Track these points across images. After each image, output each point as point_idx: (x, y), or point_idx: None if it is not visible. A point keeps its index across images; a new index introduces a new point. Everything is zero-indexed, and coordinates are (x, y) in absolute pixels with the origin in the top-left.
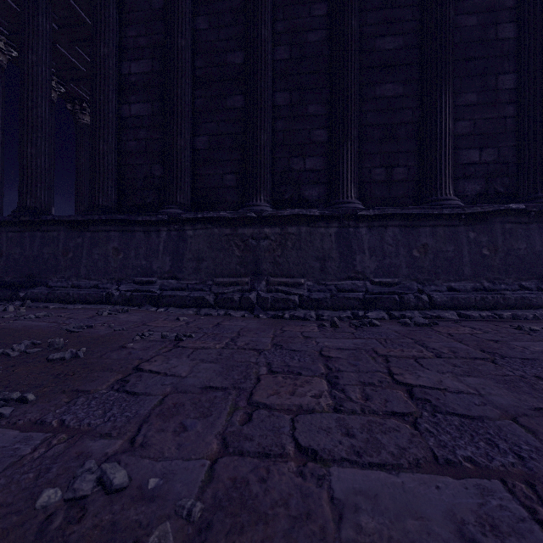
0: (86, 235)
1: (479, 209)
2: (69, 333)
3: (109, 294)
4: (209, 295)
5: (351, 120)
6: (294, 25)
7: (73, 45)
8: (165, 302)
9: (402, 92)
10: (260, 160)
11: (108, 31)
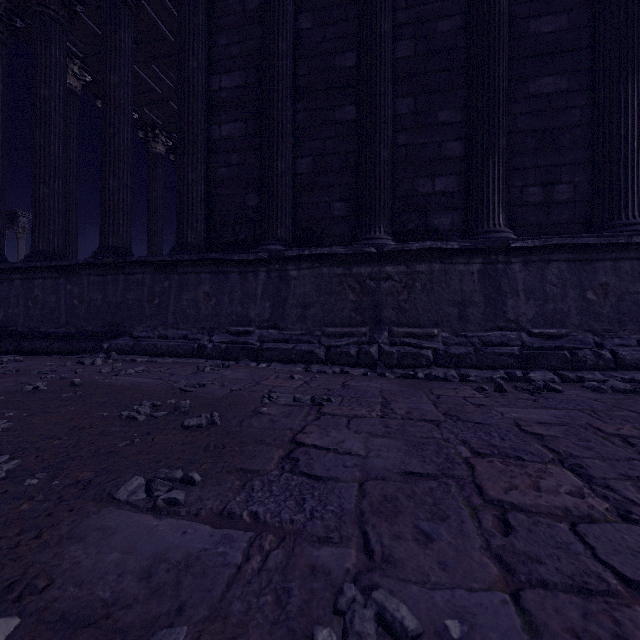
0: (174, 278)
1: None
2: (184, 393)
3: (200, 346)
4: (320, 348)
5: (499, 126)
6: (420, 13)
7: (150, 63)
8: (267, 356)
9: (566, 86)
10: (378, 183)
11: (197, 41)
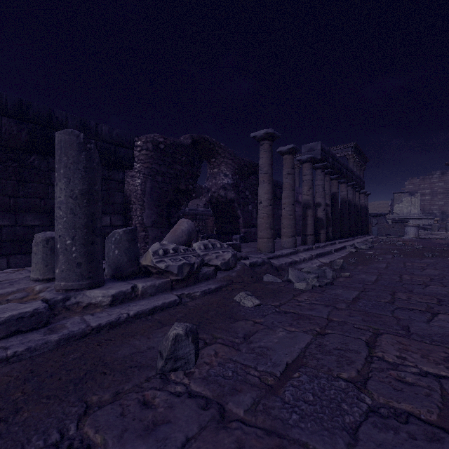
0: None
1: None
2: None
3: None
4: None
5: None
6: None
7: None
8: None
9: None
10: None
11: None
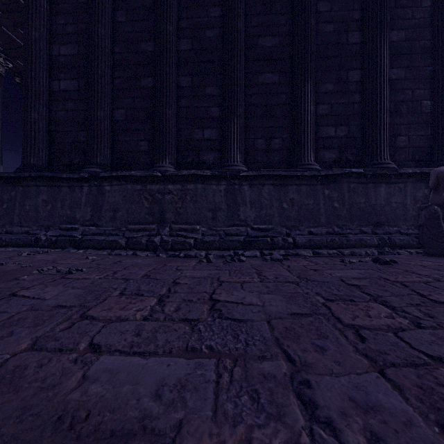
0: (19, 189)
1: (330, 172)
2: None
3: (37, 239)
4: (122, 239)
5: (237, 100)
6: (195, 23)
7: (16, 28)
8: (85, 245)
9: (278, 80)
10: (165, 130)
11: (39, 18)
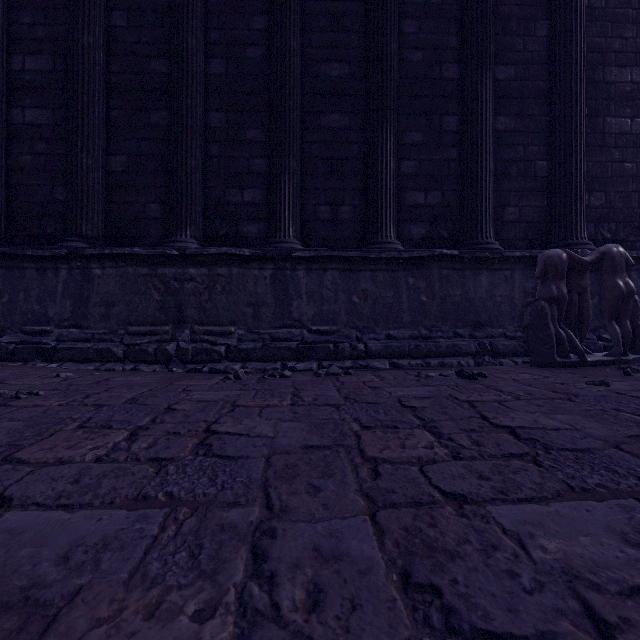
0: None
1: (415, 254)
2: None
3: None
4: (118, 347)
5: (290, 150)
6: (231, 37)
7: None
8: (61, 356)
9: (348, 124)
10: (186, 189)
11: None
